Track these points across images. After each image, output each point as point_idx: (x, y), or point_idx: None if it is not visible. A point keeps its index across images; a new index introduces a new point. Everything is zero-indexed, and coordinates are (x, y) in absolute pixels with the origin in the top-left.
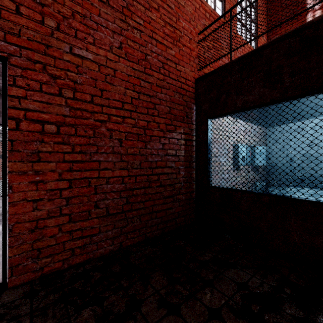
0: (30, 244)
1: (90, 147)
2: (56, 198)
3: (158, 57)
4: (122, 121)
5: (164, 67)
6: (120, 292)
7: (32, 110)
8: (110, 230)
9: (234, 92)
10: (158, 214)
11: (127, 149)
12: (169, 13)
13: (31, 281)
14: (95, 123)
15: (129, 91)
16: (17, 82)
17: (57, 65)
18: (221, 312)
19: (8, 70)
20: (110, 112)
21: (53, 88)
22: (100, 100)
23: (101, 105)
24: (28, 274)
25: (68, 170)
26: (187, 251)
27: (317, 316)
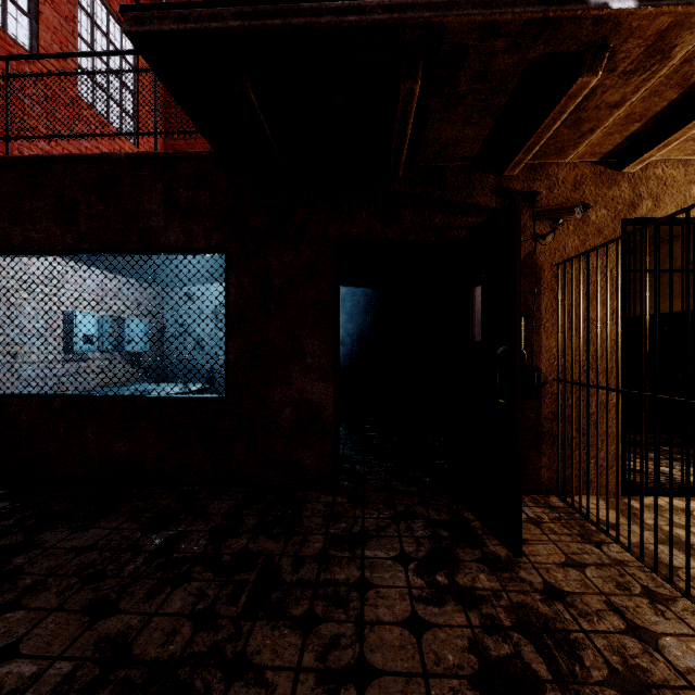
0: None
1: None
2: None
3: None
4: None
5: None
6: None
7: None
8: None
9: (8, 216)
10: None
11: None
12: None
13: None
14: None
15: None
16: None
17: None
18: None
19: None
20: None
21: None
22: None
23: None
24: None
25: None
26: None
27: (45, 533)
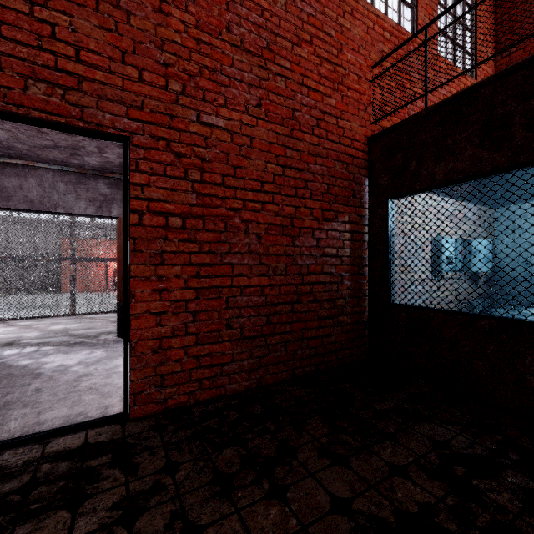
0: (153, 367)
1: (220, 245)
2: (181, 311)
3: (311, 112)
4: (261, 209)
5: (319, 126)
6: (267, 436)
7: (155, 199)
8: (246, 359)
9: (431, 157)
10: (310, 343)
11: (268, 247)
12: (327, 44)
13: (154, 415)
14: (226, 213)
15: (271, 165)
16: (140, 165)
17: (183, 140)
18: (408, 470)
19: (130, 153)
20: (246, 196)
21: (178, 169)
22: (233, 181)
23: (235, 188)
24: (151, 405)
25: (195, 276)
26: (356, 396)
27: None
